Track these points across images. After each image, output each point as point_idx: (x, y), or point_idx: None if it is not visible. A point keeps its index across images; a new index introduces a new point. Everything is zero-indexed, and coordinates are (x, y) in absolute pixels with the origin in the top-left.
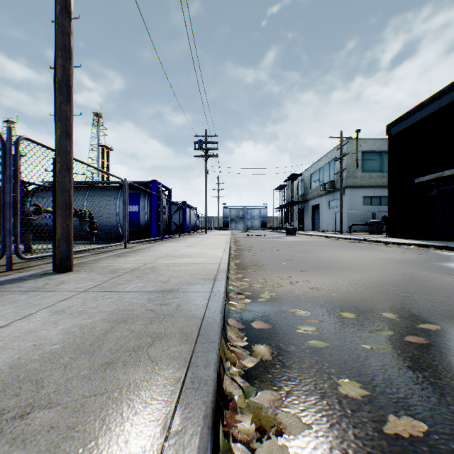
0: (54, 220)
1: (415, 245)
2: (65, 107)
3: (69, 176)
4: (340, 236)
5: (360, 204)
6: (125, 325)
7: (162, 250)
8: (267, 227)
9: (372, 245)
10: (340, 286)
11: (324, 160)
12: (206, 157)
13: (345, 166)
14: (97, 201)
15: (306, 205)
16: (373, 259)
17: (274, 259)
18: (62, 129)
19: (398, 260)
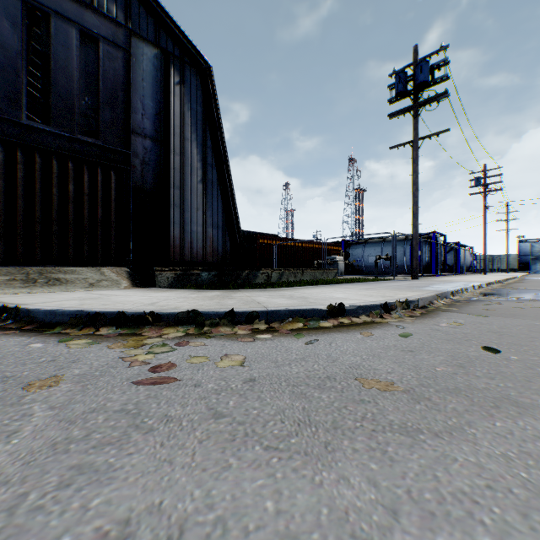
0: (411, 262)
1: None
2: (416, 222)
3: (417, 246)
4: None
5: None
6: (455, 283)
7: (448, 279)
8: None
9: None
10: None
11: None
12: (484, 193)
13: None
14: None
15: None
16: None
17: (538, 285)
18: (415, 230)
19: None
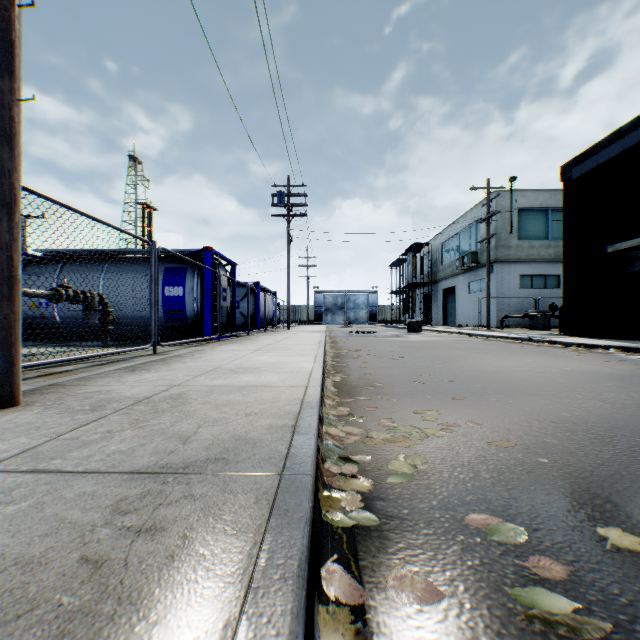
0: None
1: (616, 348)
2: None
3: (8, 218)
4: (489, 334)
5: (515, 287)
6: None
7: (213, 358)
8: (377, 320)
9: (544, 347)
10: (544, 437)
11: (462, 223)
12: (289, 216)
13: (494, 230)
14: (100, 276)
15: (434, 288)
16: (565, 374)
17: (399, 373)
18: None
19: (608, 376)
